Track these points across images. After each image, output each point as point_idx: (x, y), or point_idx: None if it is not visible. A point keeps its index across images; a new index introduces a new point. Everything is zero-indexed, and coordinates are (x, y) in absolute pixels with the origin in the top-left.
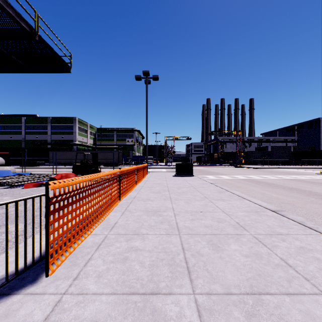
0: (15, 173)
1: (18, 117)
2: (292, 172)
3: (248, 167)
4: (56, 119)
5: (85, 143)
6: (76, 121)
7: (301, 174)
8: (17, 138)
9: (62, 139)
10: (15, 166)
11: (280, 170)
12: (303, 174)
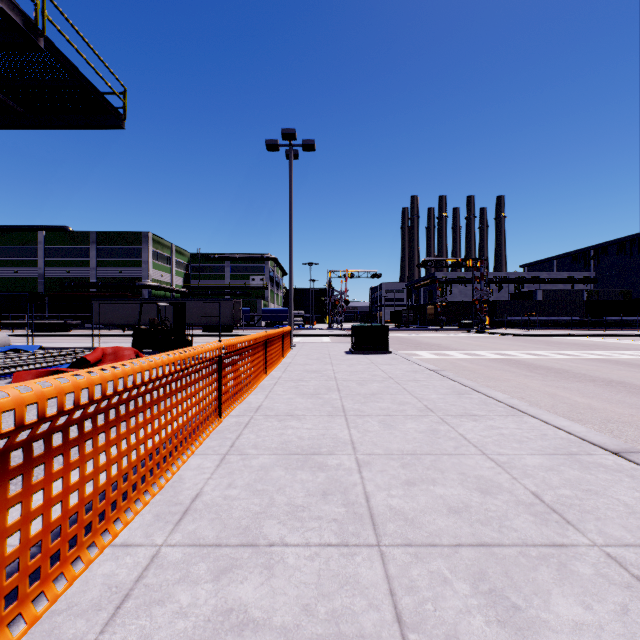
0: (6, 348)
1: (30, 231)
2: (592, 344)
3: (498, 334)
4: (107, 235)
5: (166, 284)
6: (147, 239)
7: (614, 349)
8: (29, 273)
9: (119, 276)
10: (22, 331)
11: (566, 340)
12: (618, 349)
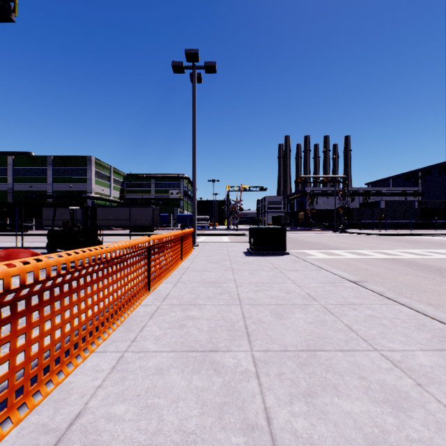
0: None
1: (2, 156)
2: None
3: (358, 233)
4: (60, 159)
5: (106, 196)
6: (91, 161)
7: None
8: (1, 187)
9: (69, 190)
10: None
11: (418, 239)
12: None
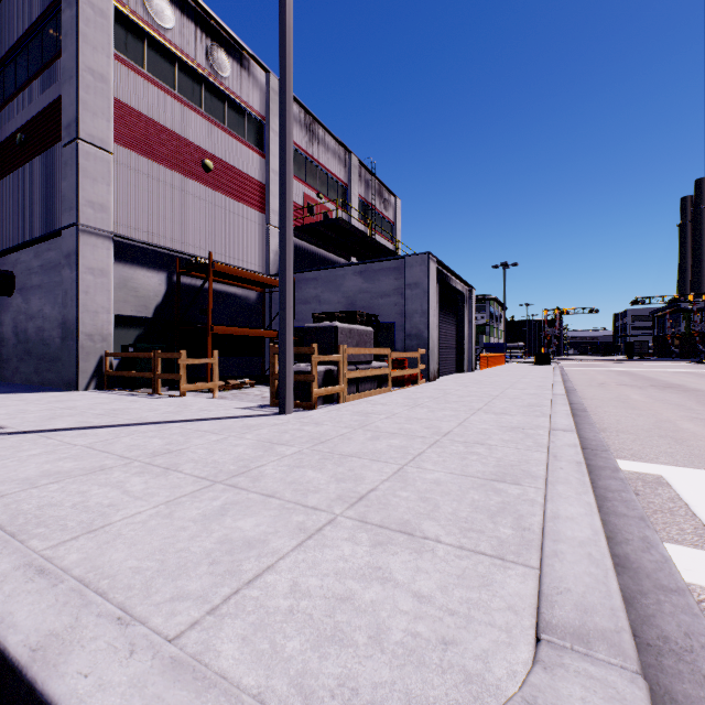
0: None
1: None
2: None
3: None
4: None
5: None
6: None
7: None
8: None
9: None
10: None
11: None
12: None
